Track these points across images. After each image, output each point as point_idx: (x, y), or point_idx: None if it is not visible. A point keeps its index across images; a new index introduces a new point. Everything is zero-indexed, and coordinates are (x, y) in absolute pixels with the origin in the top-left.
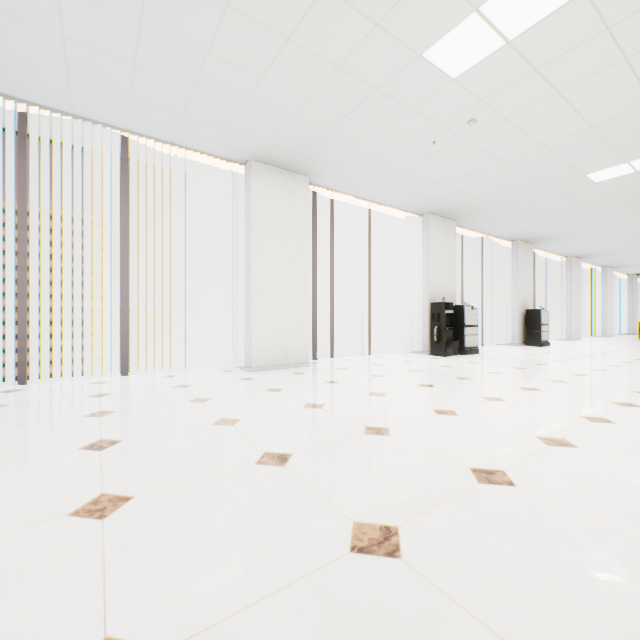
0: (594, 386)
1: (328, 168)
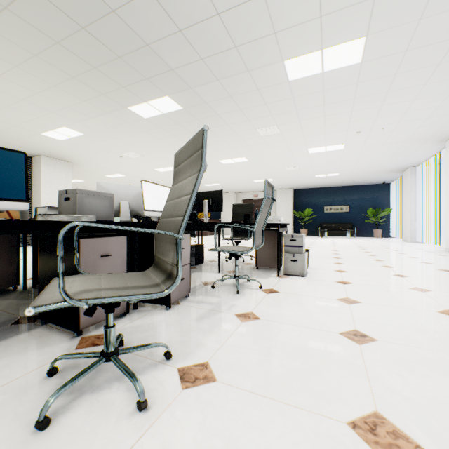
0: (320, 257)
1: (444, 129)
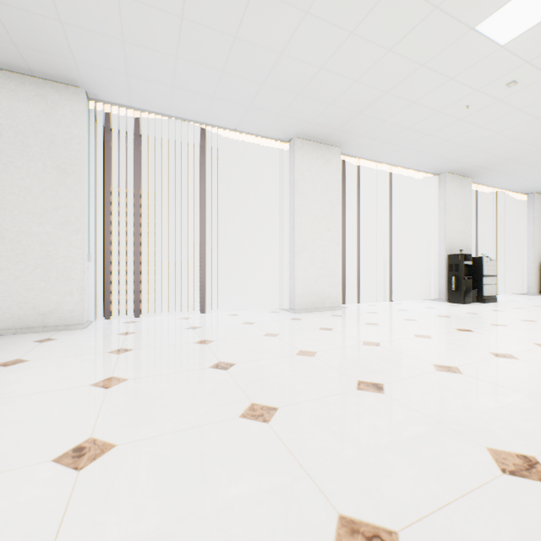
0: None
1: (359, 139)
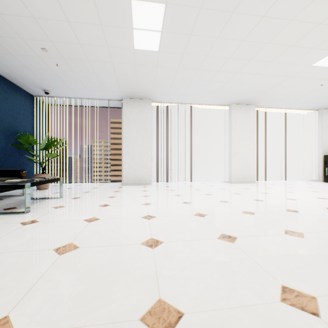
0: None
1: (264, 101)
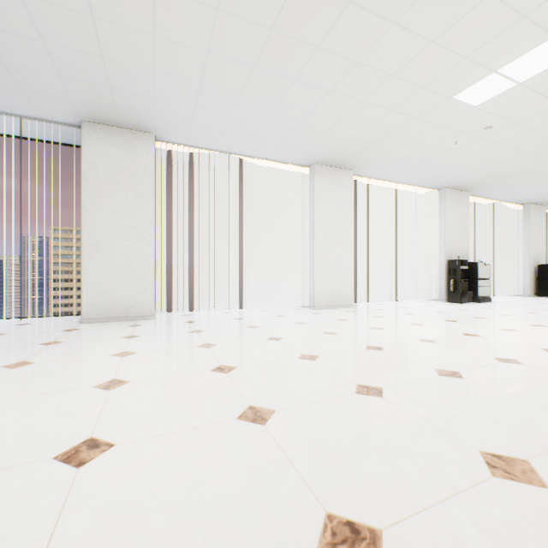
0: None
1: (368, 164)
